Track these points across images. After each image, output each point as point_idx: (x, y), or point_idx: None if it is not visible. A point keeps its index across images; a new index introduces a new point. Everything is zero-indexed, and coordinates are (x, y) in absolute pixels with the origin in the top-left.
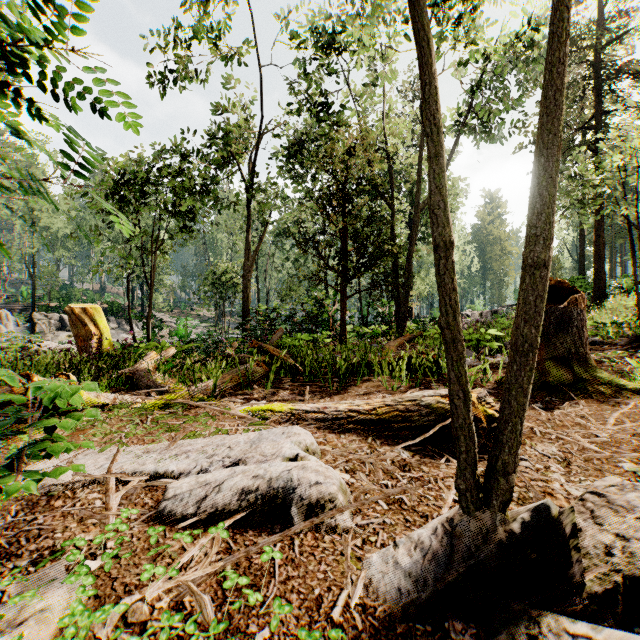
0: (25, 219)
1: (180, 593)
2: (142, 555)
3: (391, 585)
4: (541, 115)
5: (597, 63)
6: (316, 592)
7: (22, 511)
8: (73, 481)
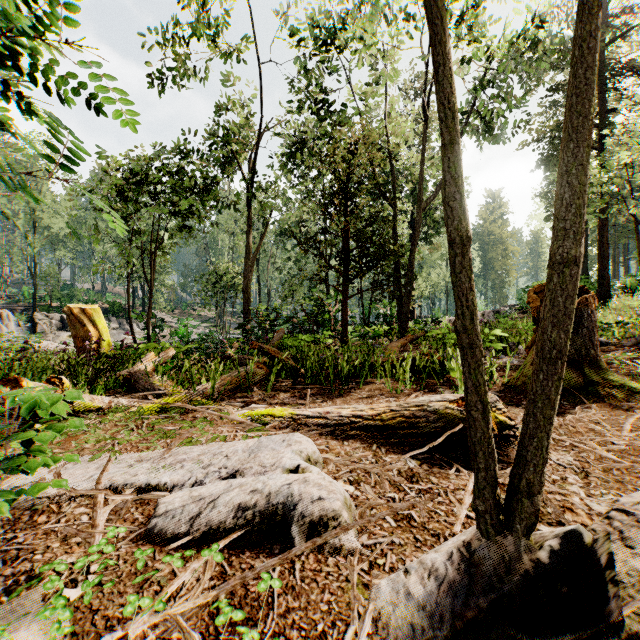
0: (4, 214)
1: (167, 628)
2: (128, 581)
3: (403, 620)
4: (570, 95)
5: (601, 61)
6: (319, 627)
7: (2, 528)
8: (59, 494)
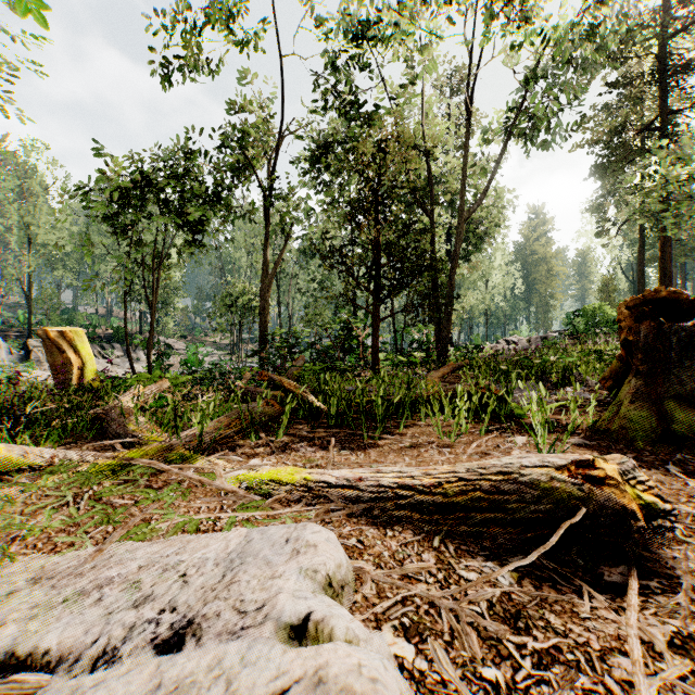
0: None
1: None
2: None
3: None
4: None
5: (664, 54)
6: None
7: None
8: None
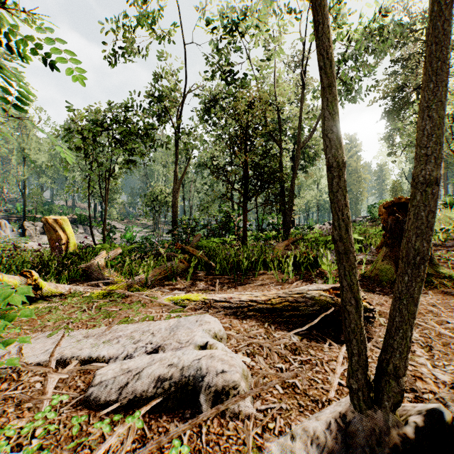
0: None
1: None
2: (64, 444)
3: None
4: (429, 43)
5: None
6: None
7: None
8: None
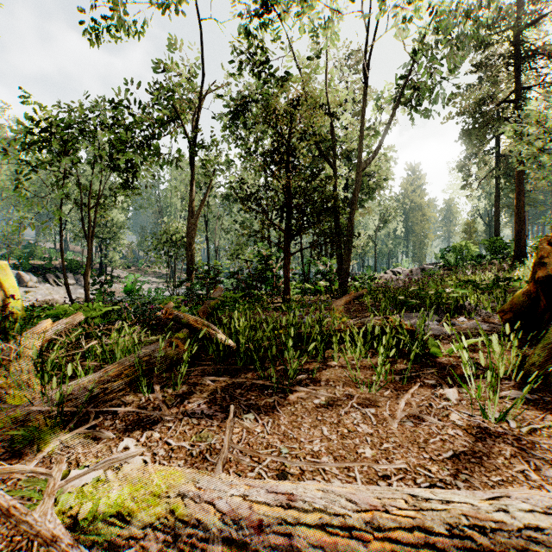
0: None
1: None
2: None
3: None
4: None
5: (520, 39)
6: None
7: None
8: None
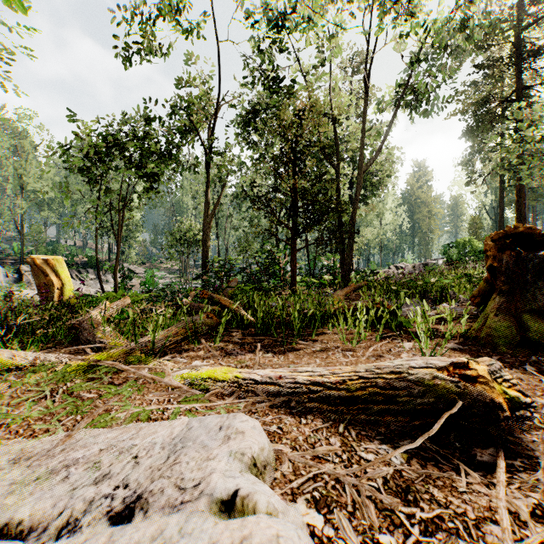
0: None
1: None
2: None
3: None
4: None
5: (519, 42)
6: None
7: None
8: None
